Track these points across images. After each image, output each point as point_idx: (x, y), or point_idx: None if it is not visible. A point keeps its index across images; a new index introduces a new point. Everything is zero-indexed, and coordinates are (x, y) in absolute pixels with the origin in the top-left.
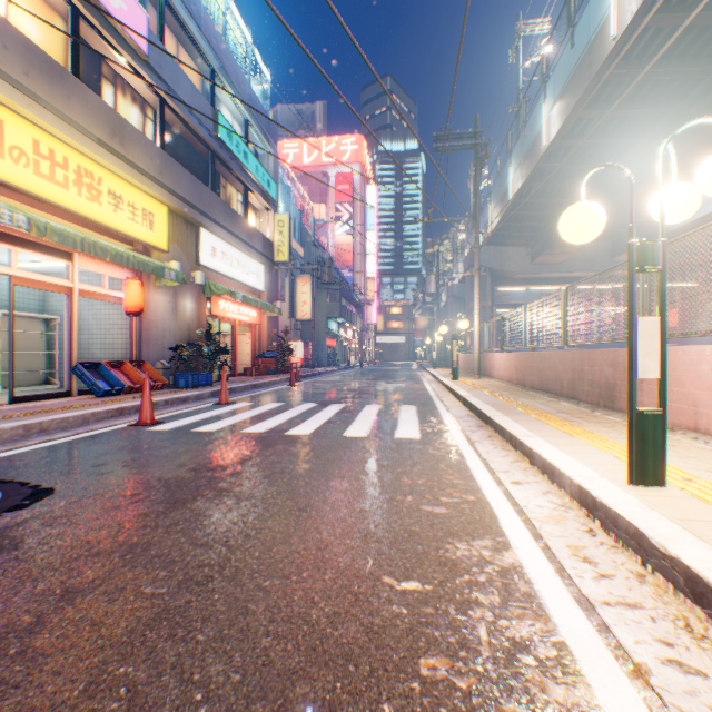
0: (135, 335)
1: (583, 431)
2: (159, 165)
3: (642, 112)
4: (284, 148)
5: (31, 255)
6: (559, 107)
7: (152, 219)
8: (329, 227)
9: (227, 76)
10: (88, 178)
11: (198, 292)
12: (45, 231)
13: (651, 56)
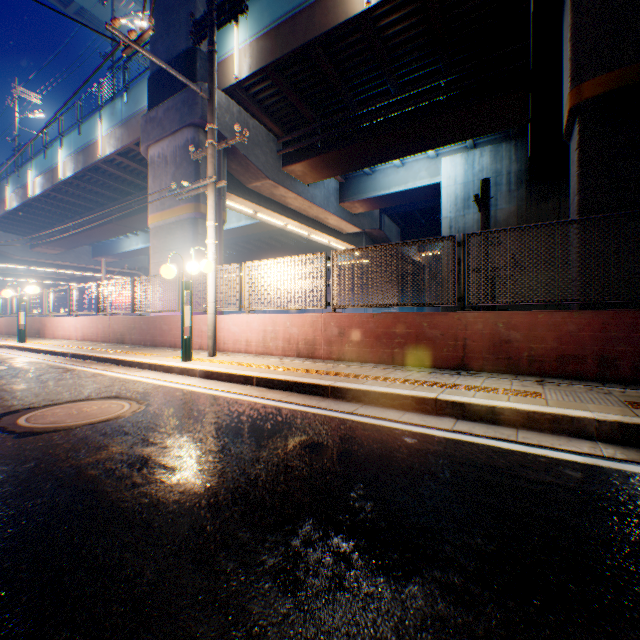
0: None
1: None
2: None
3: (86, 204)
4: None
5: None
6: (41, 182)
7: None
8: None
9: None
10: None
11: None
12: None
13: (84, 188)
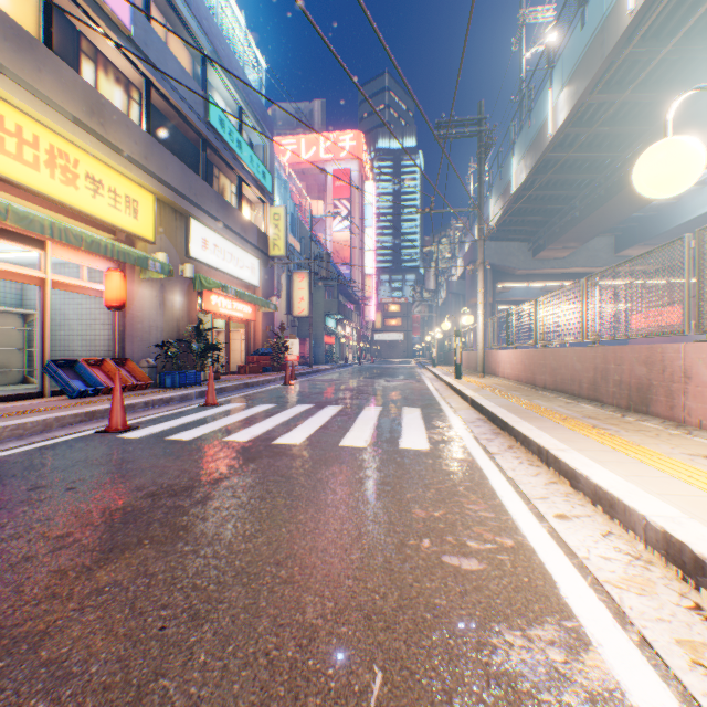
0: (117, 331)
1: (626, 442)
2: (144, 149)
3: (656, 96)
4: (281, 144)
5: (3, 244)
6: (567, 92)
7: (137, 207)
8: (327, 224)
9: (219, 60)
10: (62, 159)
11: (188, 285)
12: (5, 214)
13: (669, 33)
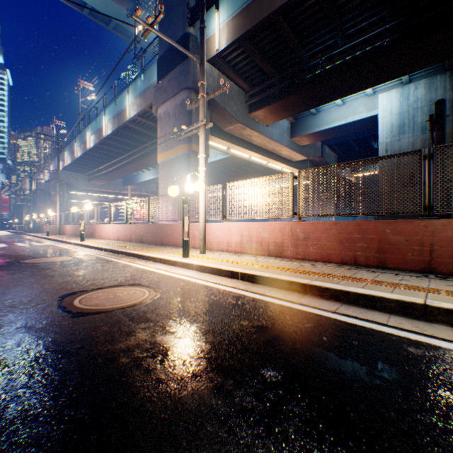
0: None
1: None
2: None
3: (119, 151)
4: None
5: None
6: (93, 139)
7: None
8: None
9: None
10: None
11: None
12: None
13: (118, 141)
